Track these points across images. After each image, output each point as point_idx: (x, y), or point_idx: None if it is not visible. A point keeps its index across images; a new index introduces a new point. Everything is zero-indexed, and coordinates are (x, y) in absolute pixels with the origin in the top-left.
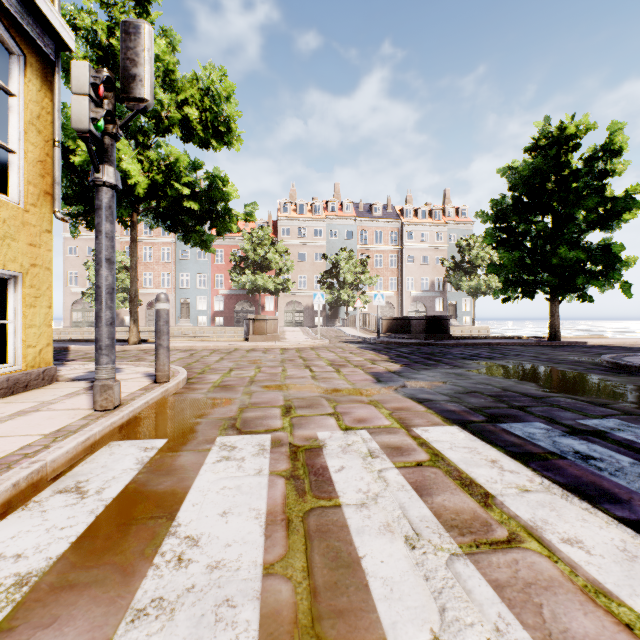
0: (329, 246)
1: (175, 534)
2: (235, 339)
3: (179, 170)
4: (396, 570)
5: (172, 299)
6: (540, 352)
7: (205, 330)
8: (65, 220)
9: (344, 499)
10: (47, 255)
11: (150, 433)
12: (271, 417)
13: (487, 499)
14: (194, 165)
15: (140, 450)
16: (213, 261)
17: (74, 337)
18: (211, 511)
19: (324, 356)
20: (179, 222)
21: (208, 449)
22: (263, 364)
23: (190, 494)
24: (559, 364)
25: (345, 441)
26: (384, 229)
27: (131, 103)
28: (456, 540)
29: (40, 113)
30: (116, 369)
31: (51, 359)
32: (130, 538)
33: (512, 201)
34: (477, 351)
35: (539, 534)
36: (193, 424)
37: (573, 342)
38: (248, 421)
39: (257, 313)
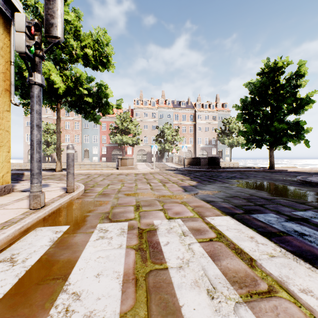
0: (159, 122)
1: (66, 291)
2: (111, 168)
3: (82, 81)
4: (203, 316)
5: (80, 148)
6: (265, 175)
7: (96, 164)
8: (17, 105)
9: (169, 264)
10: (7, 123)
11: (60, 222)
12: (128, 212)
13: (252, 262)
14: (90, 79)
15: (53, 233)
16: (101, 129)
17: (29, 167)
18: (90, 273)
19: (157, 177)
20: (82, 108)
21: (92, 232)
22: (125, 182)
23: (78, 262)
24: (276, 181)
25: (169, 226)
26: (186, 113)
27: (50, 39)
28: (238, 292)
29: (2, 46)
30: (46, 185)
31: (9, 180)
32: (37, 294)
33: (250, 99)
34: (234, 174)
35: (286, 286)
36: (85, 216)
37: (281, 170)
38: (116, 214)
39: (123, 155)
